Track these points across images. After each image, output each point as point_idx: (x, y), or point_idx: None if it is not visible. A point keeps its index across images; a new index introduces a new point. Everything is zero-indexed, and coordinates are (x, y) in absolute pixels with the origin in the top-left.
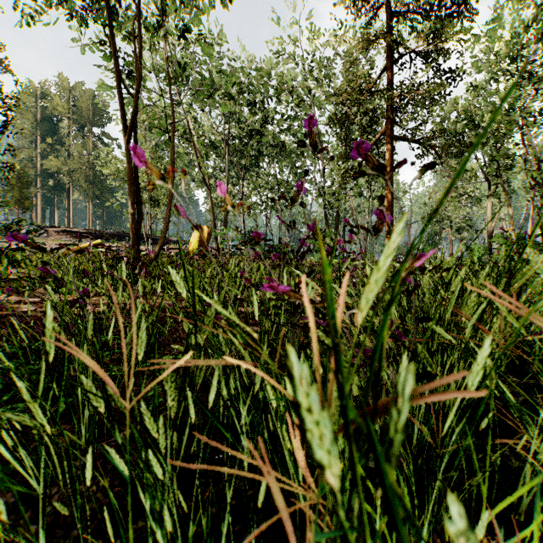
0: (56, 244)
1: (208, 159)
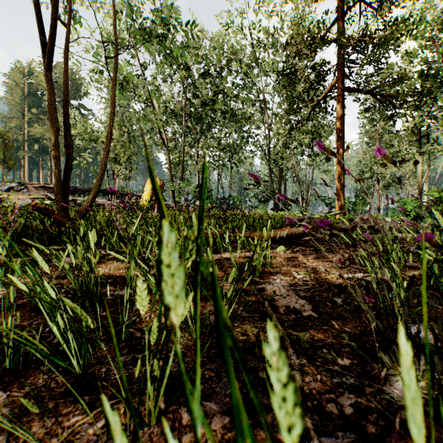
0: (30, 198)
1: (167, 125)
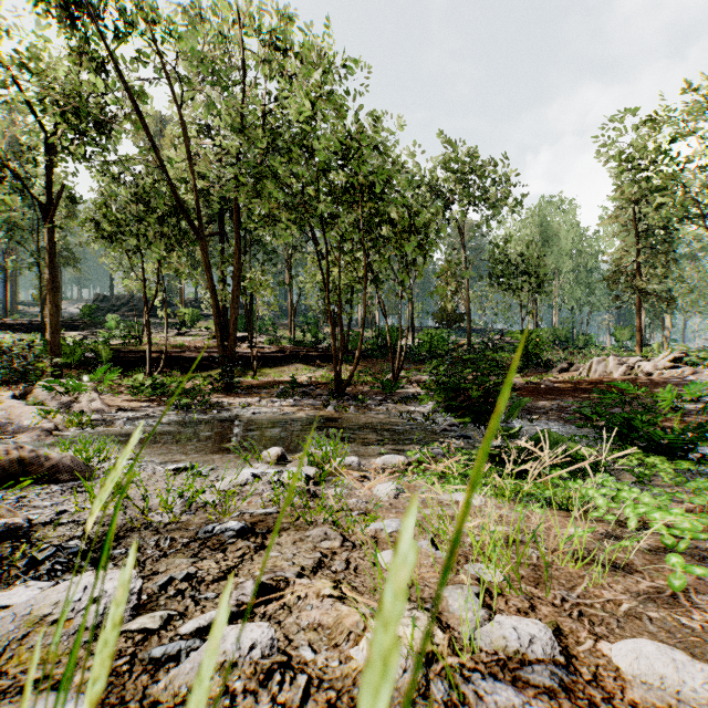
0: None
1: None
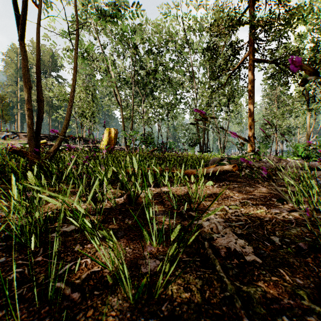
0: (20, 143)
1: (121, 90)
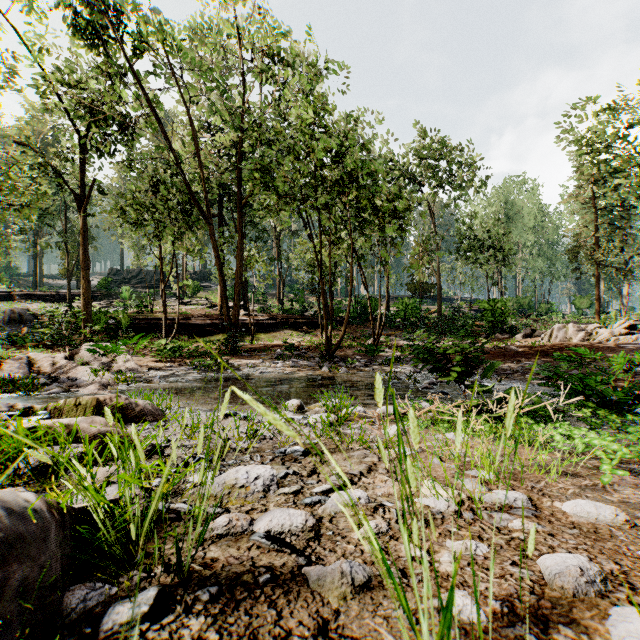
0: None
1: None
